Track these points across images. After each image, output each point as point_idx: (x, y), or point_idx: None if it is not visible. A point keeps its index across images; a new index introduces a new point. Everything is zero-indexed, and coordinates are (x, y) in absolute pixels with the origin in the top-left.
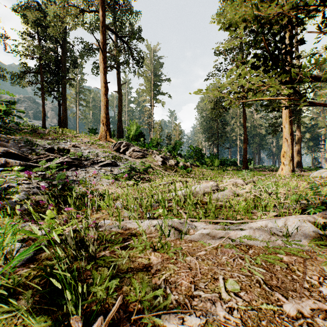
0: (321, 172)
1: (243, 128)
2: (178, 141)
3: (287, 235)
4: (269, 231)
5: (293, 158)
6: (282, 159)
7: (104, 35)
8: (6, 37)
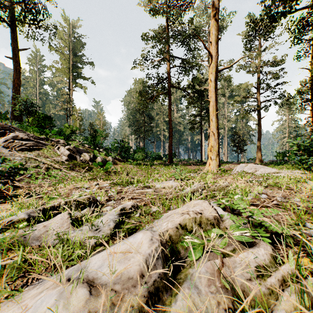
0: (242, 167)
1: (169, 122)
2: (98, 131)
3: None
4: None
5: (219, 152)
6: (209, 153)
7: None
8: None
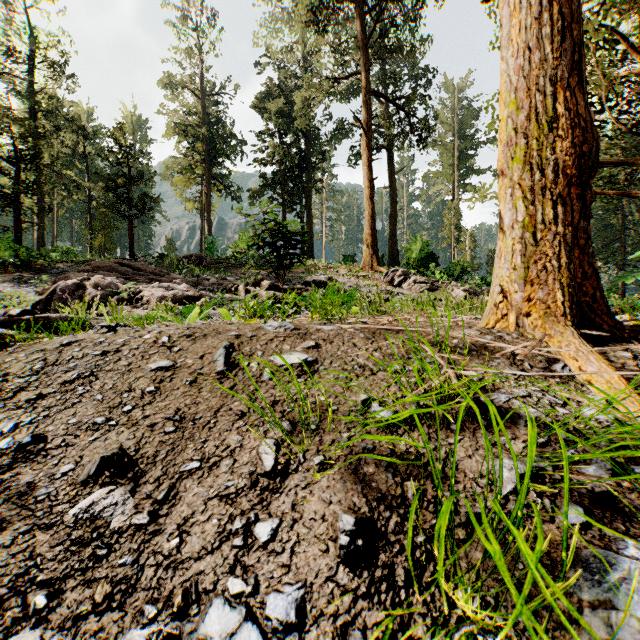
0: None
1: None
2: None
3: None
4: None
5: None
6: None
7: (369, 106)
8: (242, 144)
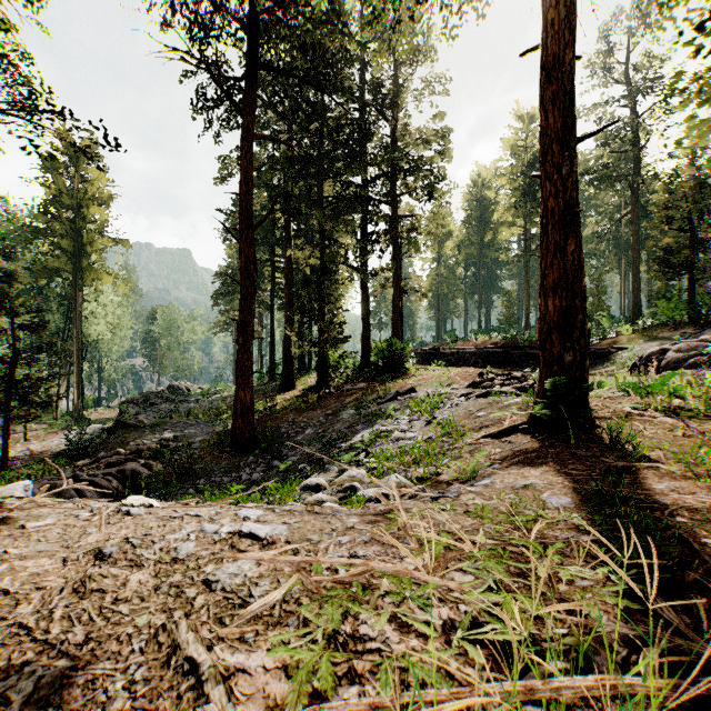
0: None
1: None
2: None
3: None
4: None
5: None
6: None
7: None
8: None
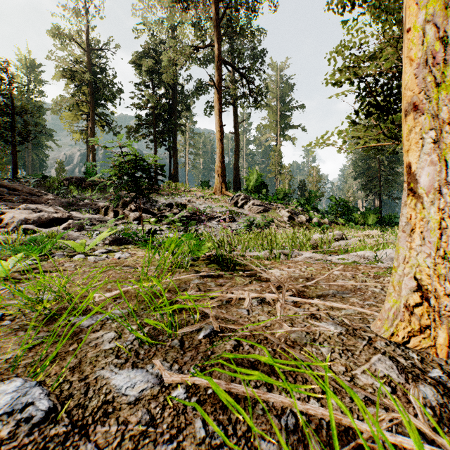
0: None
1: None
2: (312, 191)
3: (378, 260)
4: (362, 256)
5: None
6: None
7: (219, 71)
8: (121, 91)
